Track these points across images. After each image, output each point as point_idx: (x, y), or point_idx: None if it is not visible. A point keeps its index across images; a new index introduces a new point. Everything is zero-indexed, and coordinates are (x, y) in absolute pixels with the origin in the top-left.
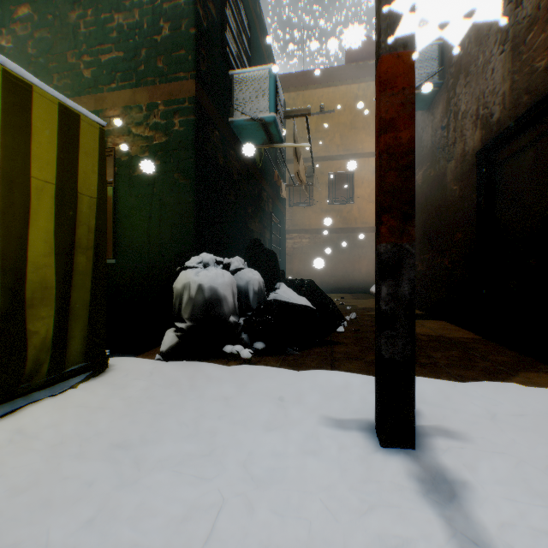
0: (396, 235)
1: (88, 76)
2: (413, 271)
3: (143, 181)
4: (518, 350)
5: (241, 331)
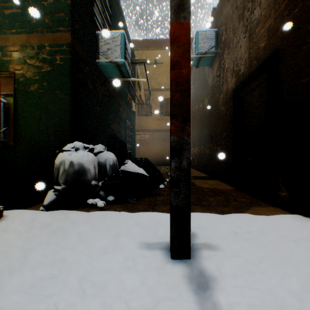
0: (179, 131)
1: None
2: (189, 152)
3: (35, 95)
4: (252, 195)
5: (100, 190)
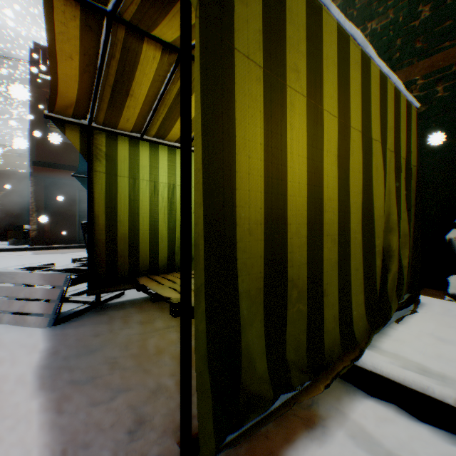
0: None
1: None
2: None
3: None
4: None
5: None
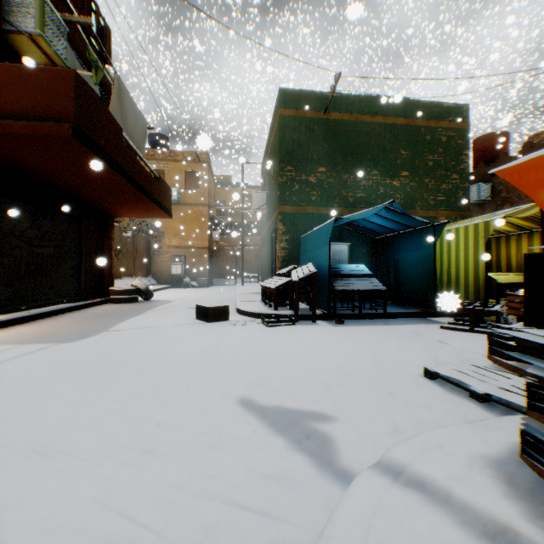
0: None
1: (431, 203)
2: None
3: None
4: None
5: None
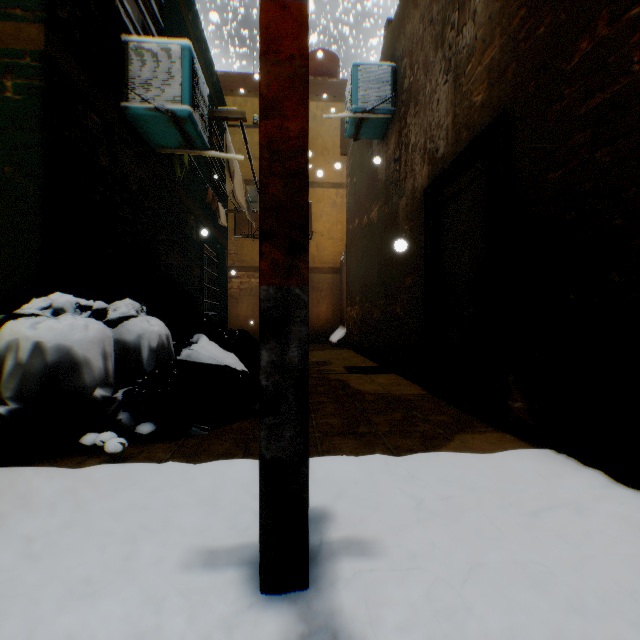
0: (281, 274)
1: None
2: (306, 327)
3: None
4: (460, 406)
5: (120, 409)
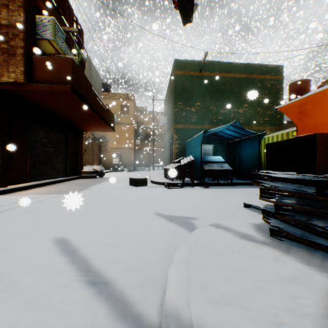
0: None
1: (261, 122)
2: None
3: None
4: None
5: None
